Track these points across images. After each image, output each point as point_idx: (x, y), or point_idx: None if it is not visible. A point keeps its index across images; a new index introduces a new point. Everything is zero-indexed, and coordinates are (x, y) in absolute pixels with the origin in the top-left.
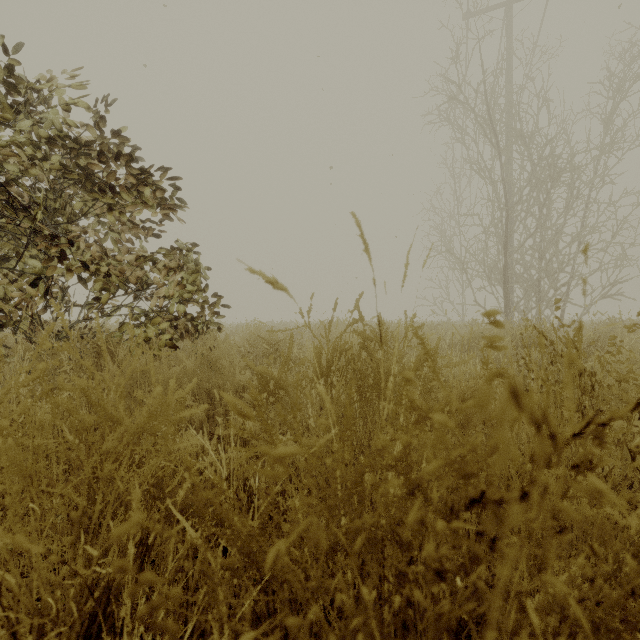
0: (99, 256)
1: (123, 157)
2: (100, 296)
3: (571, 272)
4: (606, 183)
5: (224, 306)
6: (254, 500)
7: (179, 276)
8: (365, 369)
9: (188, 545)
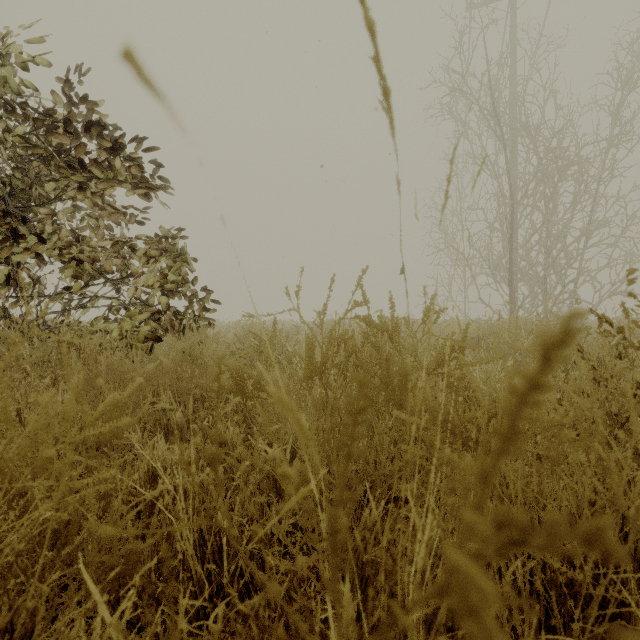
0: (70, 241)
1: (93, 126)
2: (72, 286)
3: (580, 268)
4: (616, 176)
5: (214, 300)
6: (222, 540)
7: (159, 263)
8: (370, 365)
9: (97, 637)
